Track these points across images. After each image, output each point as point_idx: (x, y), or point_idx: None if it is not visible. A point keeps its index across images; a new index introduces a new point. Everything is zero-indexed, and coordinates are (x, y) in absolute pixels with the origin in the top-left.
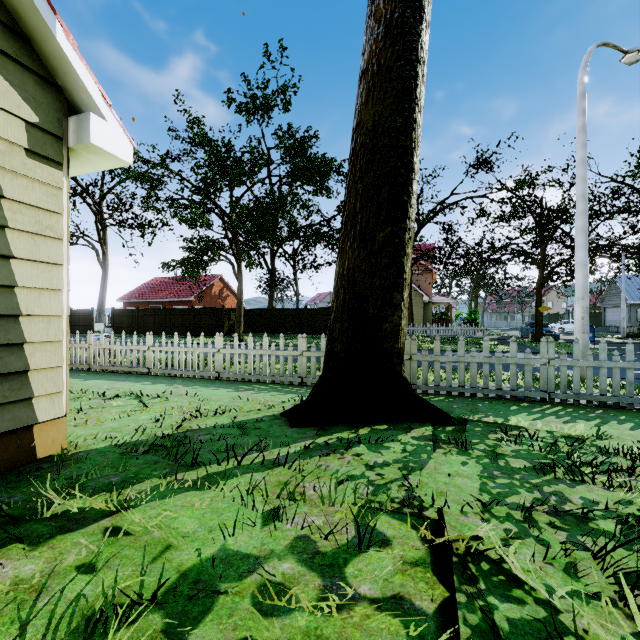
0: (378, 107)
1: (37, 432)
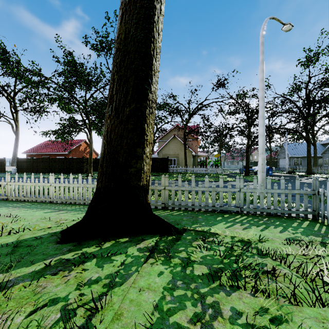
0: (128, 25)
1: None
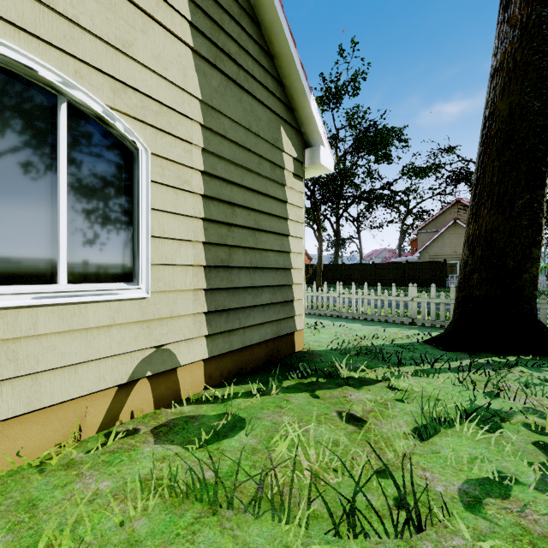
0: (514, 97)
1: (295, 336)
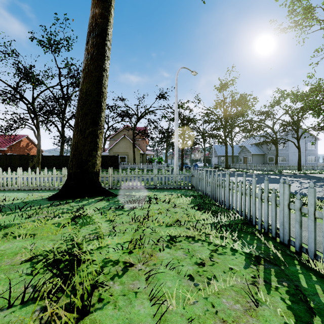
0: (88, 85)
1: None
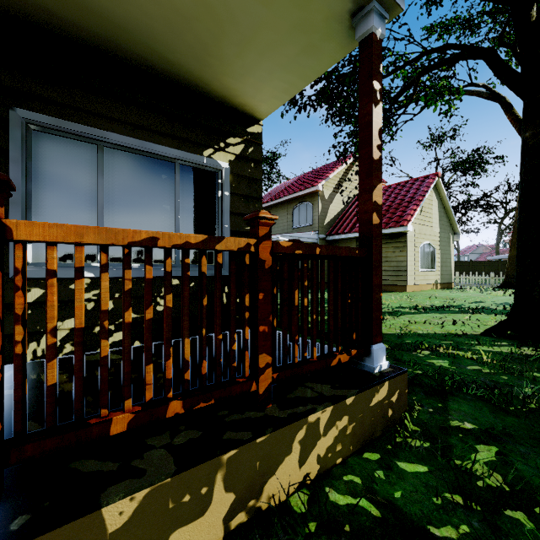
0: None
1: (452, 284)
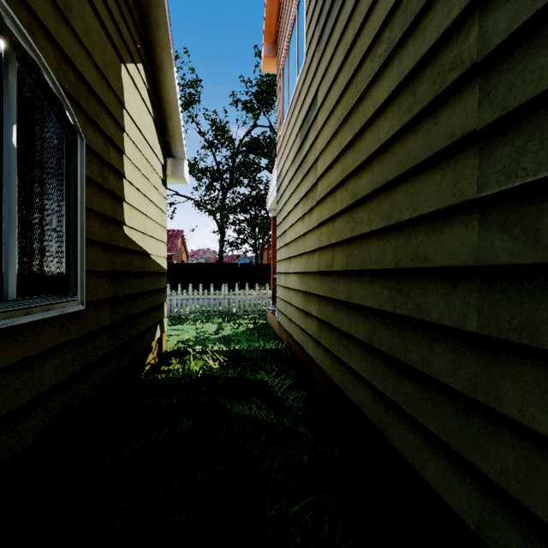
0: None
1: None
